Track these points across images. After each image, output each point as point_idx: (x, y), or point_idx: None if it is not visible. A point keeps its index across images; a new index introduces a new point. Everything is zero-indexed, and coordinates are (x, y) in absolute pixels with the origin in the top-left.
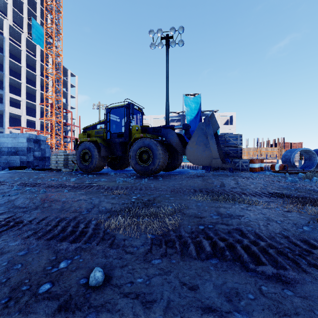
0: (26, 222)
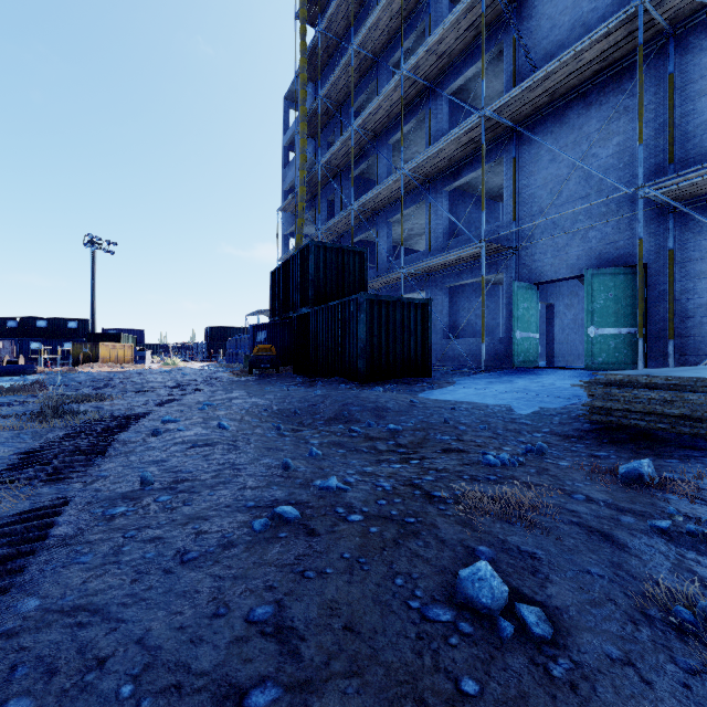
0: None
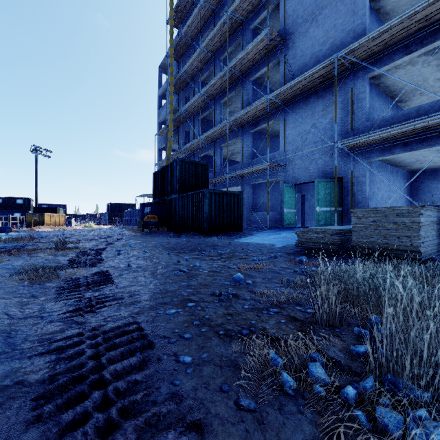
0: (86, 297)
